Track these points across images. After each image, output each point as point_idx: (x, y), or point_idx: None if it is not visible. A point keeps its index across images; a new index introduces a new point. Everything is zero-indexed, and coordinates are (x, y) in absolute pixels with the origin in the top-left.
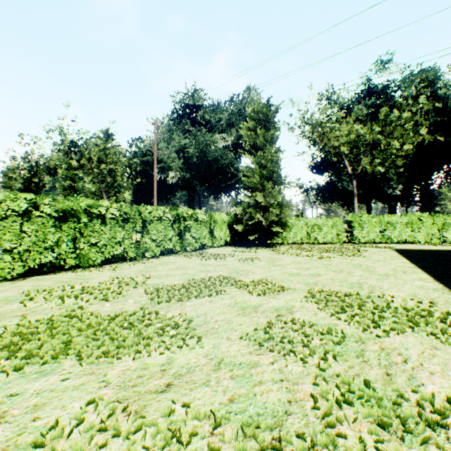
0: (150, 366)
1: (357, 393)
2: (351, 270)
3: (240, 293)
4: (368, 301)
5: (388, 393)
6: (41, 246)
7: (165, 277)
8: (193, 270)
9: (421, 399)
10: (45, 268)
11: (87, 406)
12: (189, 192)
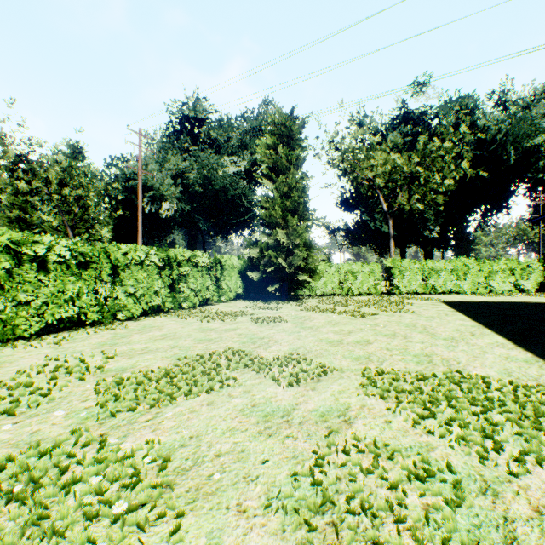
0: None
1: None
2: (407, 334)
3: (260, 382)
4: (455, 389)
5: None
6: None
7: (141, 355)
8: (187, 340)
9: None
10: None
11: None
12: (189, 229)
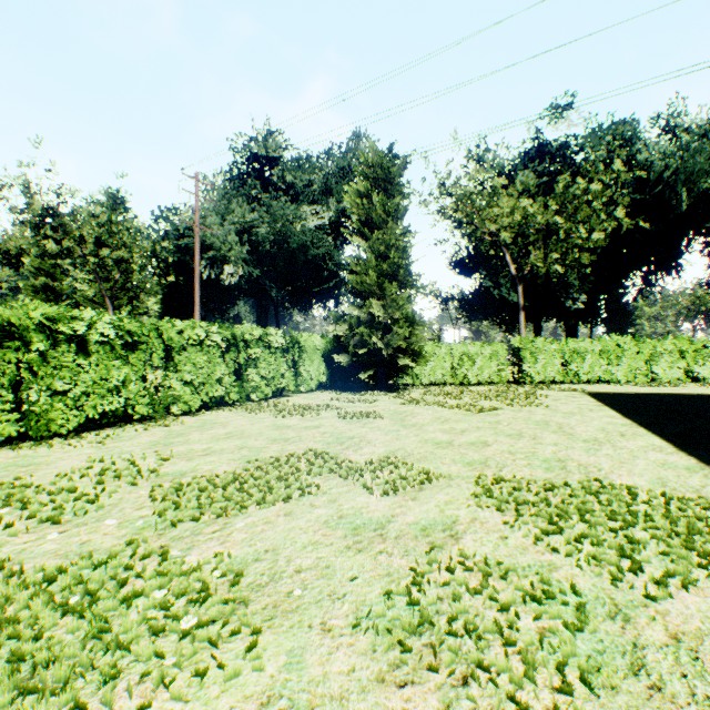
0: None
1: None
2: (537, 434)
3: (348, 490)
4: (592, 501)
5: None
6: None
7: (202, 457)
8: (258, 440)
9: None
10: None
11: None
12: (259, 299)
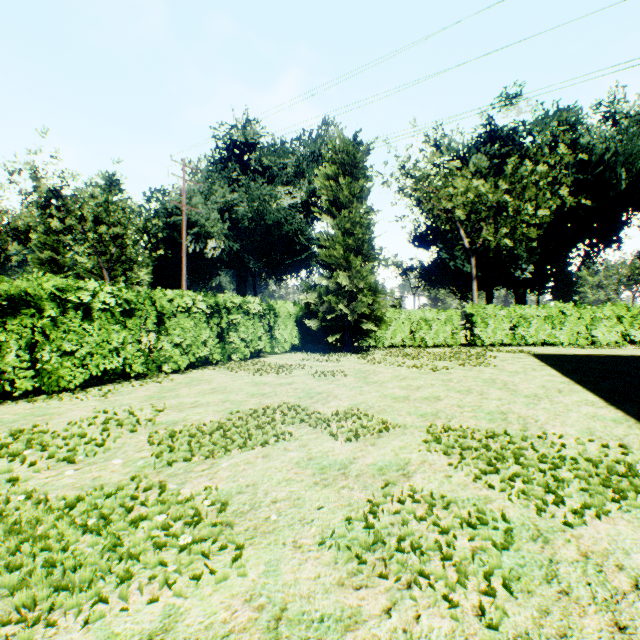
0: None
1: None
2: (484, 390)
3: (317, 437)
4: (527, 447)
5: None
6: None
7: (191, 409)
8: (239, 395)
9: None
10: None
11: None
12: (238, 270)
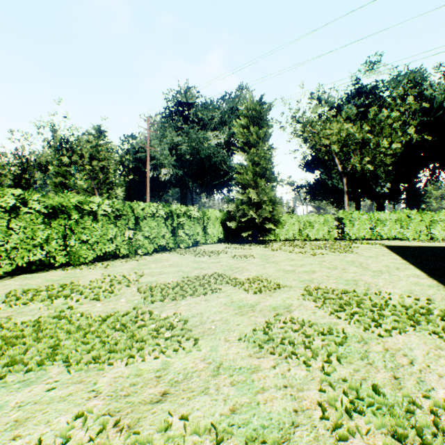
0: (144, 372)
1: (366, 400)
2: (345, 267)
3: (236, 291)
4: (366, 299)
5: (399, 399)
6: (29, 244)
7: (159, 275)
8: (187, 268)
9: (433, 405)
10: (34, 266)
11: (74, 420)
12: (181, 189)
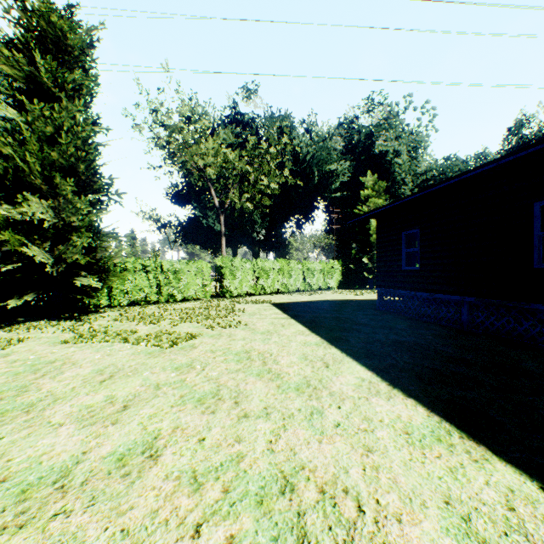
0: None
1: None
2: (241, 385)
3: None
4: None
5: None
6: None
7: None
8: None
9: None
10: None
11: None
12: None
